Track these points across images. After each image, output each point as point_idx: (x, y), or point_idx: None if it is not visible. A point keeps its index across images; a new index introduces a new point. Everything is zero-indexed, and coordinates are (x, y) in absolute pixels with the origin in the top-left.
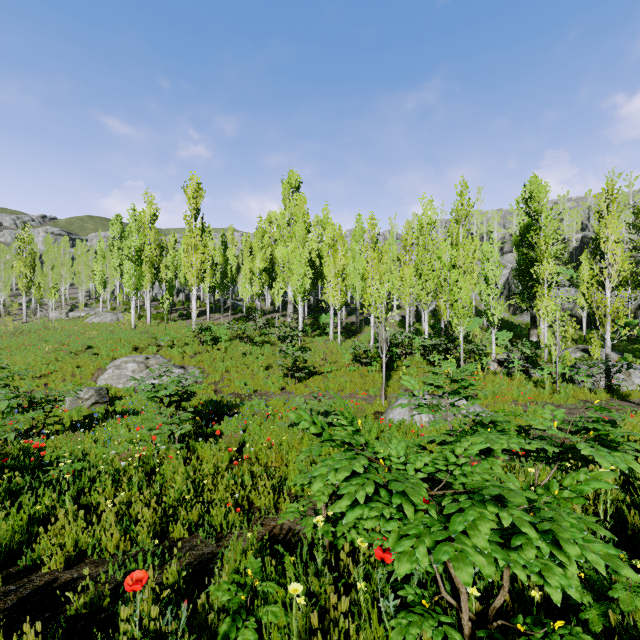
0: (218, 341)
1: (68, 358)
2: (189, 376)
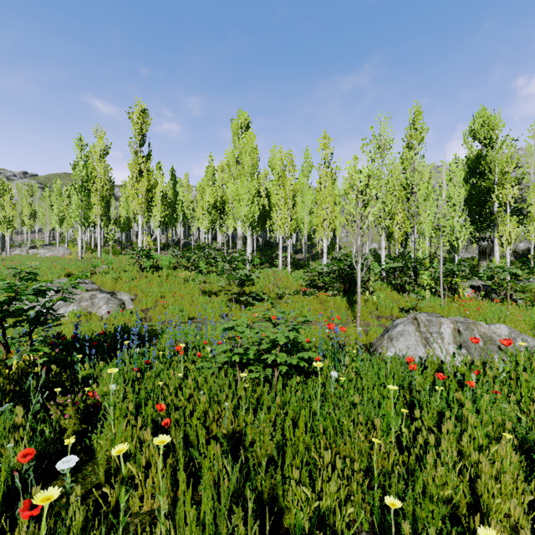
0: (161, 269)
1: None
2: (116, 302)
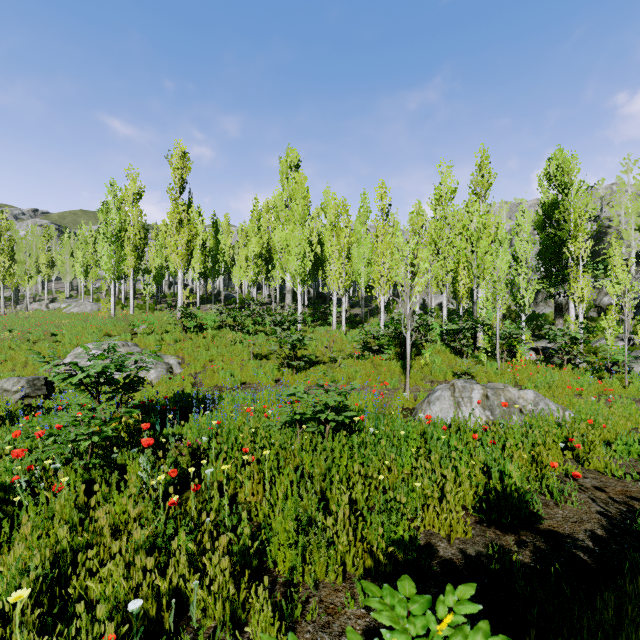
0: (205, 329)
1: (24, 346)
2: (164, 366)
